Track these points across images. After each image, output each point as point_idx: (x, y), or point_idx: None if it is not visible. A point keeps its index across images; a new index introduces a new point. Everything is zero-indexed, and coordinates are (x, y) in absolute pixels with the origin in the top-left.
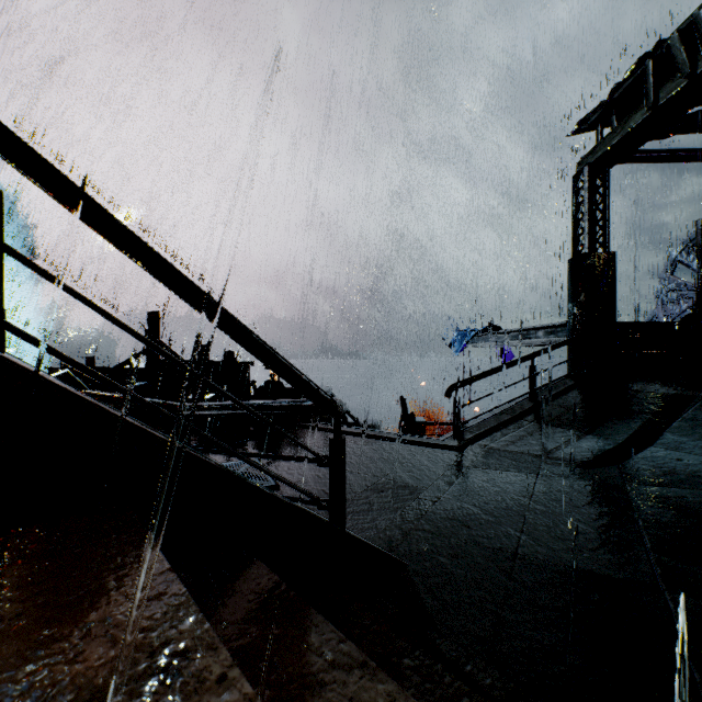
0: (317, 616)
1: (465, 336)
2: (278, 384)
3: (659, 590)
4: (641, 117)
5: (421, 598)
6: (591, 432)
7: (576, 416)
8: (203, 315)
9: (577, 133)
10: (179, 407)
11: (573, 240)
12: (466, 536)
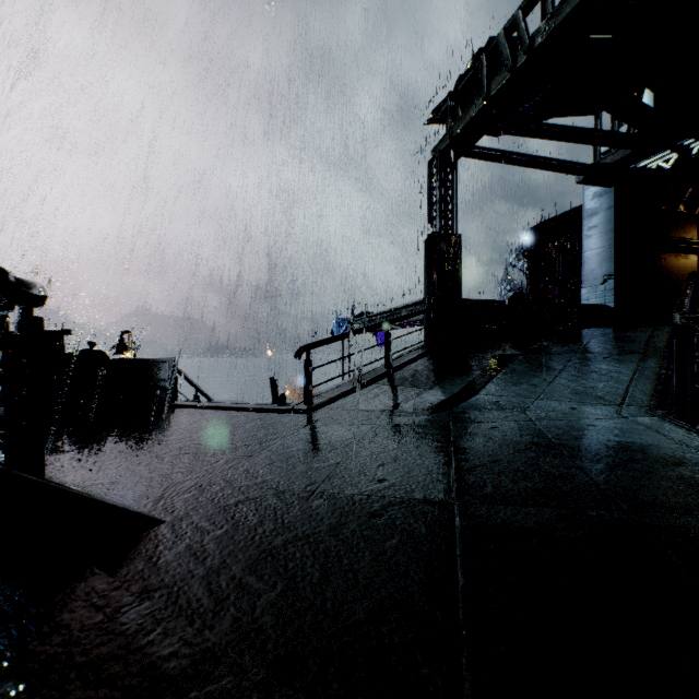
0: None
1: (344, 322)
2: (98, 353)
3: (450, 503)
4: (478, 107)
5: (156, 558)
6: (432, 388)
7: (422, 376)
8: None
9: (432, 123)
10: None
11: (428, 222)
12: (265, 483)
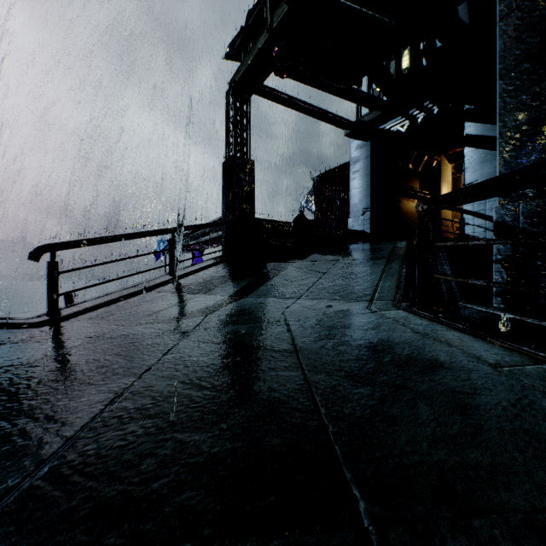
0: None
1: (164, 243)
2: None
3: None
4: (264, 39)
5: None
6: (206, 293)
7: (203, 283)
8: None
9: (230, 58)
10: None
11: (226, 147)
12: None
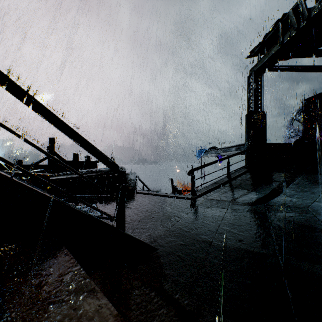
0: (78, 267)
1: (202, 151)
2: None
3: (276, 256)
4: (276, 49)
5: (162, 264)
6: (253, 190)
7: (247, 184)
8: (36, 112)
9: (249, 57)
10: (48, 175)
11: (247, 106)
12: (189, 236)
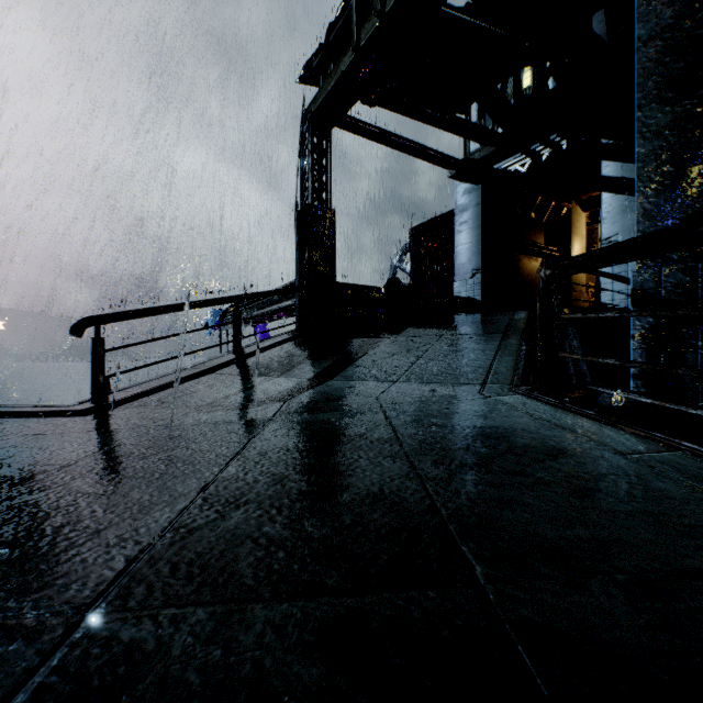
0: None
1: (219, 314)
2: None
3: (77, 618)
4: (349, 60)
5: None
6: (281, 375)
7: (275, 363)
8: None
9: (305, 81)
10: None
11: (300, 193)
12: None
